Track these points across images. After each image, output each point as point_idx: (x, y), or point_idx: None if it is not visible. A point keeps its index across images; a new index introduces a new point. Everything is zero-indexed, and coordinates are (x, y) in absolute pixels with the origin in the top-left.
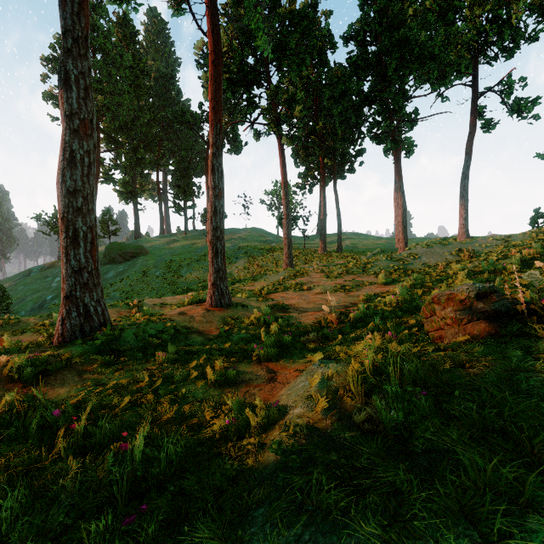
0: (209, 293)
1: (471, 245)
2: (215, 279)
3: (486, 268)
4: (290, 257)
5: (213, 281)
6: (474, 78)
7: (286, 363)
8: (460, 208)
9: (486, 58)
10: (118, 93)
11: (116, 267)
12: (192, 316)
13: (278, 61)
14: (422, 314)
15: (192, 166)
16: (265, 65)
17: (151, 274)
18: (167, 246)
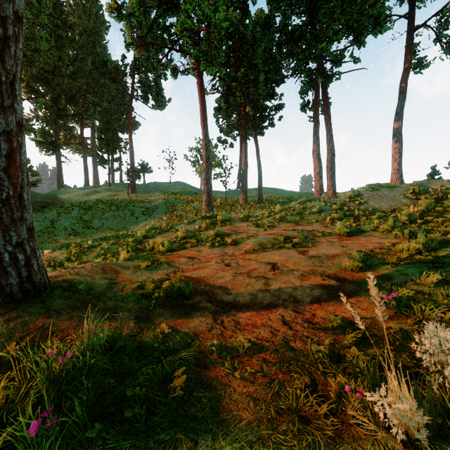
0: None
1: (424, 187)
2: None
3: None
4: (210, 205)
5: None
6: (412, 7)
7: None
8: (393, 152)
9: None
10: (36, 40)
11: None
12: None
13: None
14: None
15: (114, 117)
16: None
17: (59, 225)
18: (86, 196)
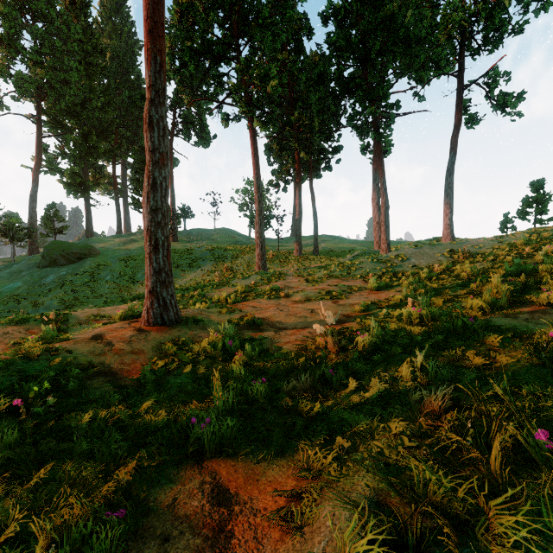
0: (145, 305)
1: (462, 245)
2: (154, 284)
3: (511, 269)
4: (263, 259)
5: (151, 287)
6: (460, 68)
7: (255, 460)
8: (445, 207)
9: (470, 49)
10: (64, 70)
11: (57, 270)
12: (110, 342)
13: (249, 31)
14: (481, 340)
15: None
16: (234, 37)
17: (100, 279)
18: (122, 246)
